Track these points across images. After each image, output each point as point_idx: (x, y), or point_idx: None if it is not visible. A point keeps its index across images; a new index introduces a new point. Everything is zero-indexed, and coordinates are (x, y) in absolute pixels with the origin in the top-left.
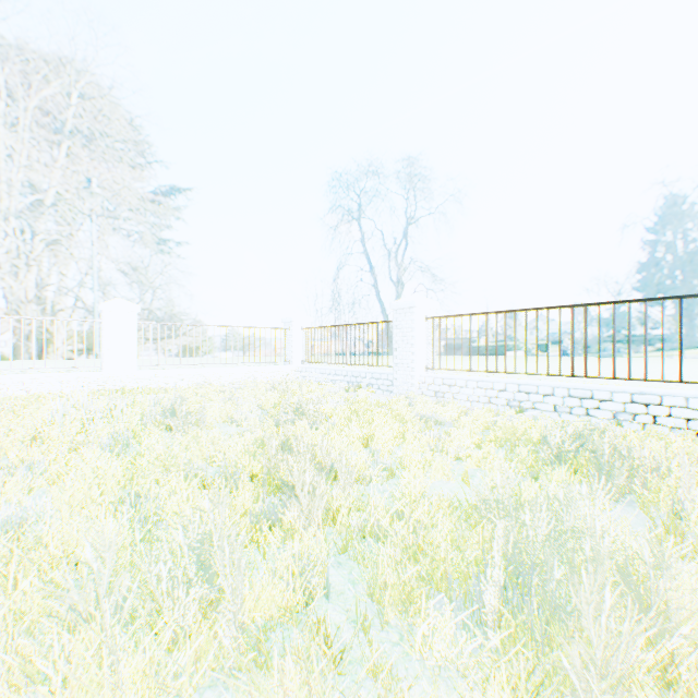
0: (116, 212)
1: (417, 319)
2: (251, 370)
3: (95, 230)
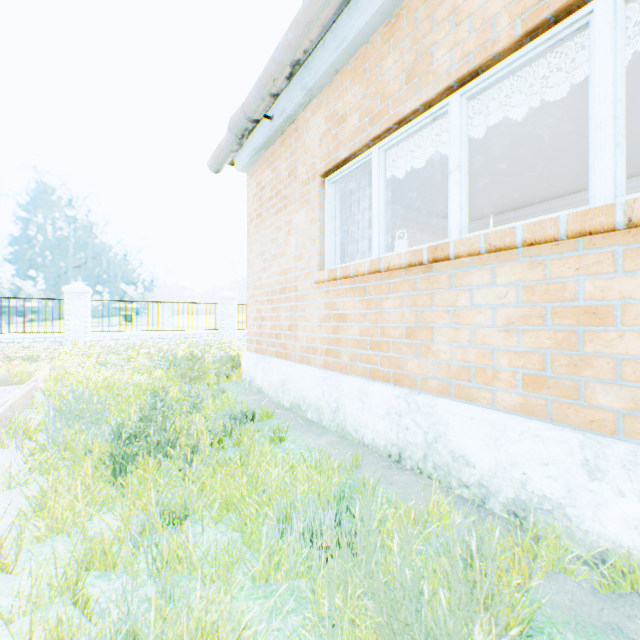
0: None
1: None
2: None
3: None
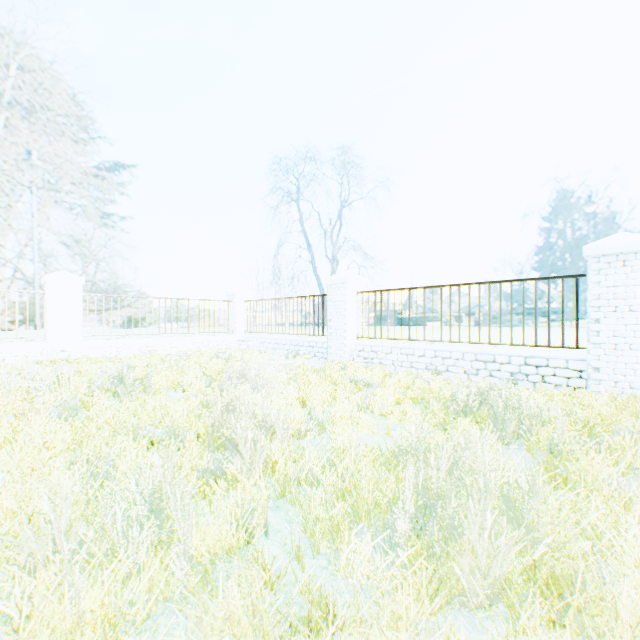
0: (58, 185)
1: (349, 293)
2: (196, 339)
3: (36, 202)
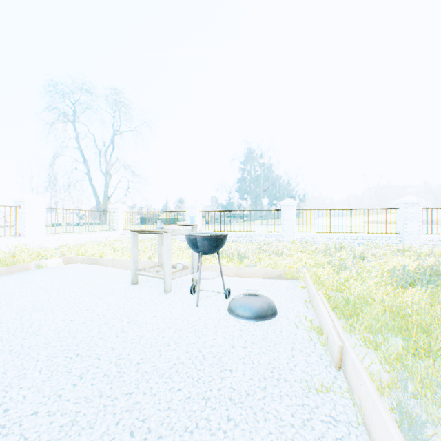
0: None
1: (197, 211)
2: (100, 234)
3: None
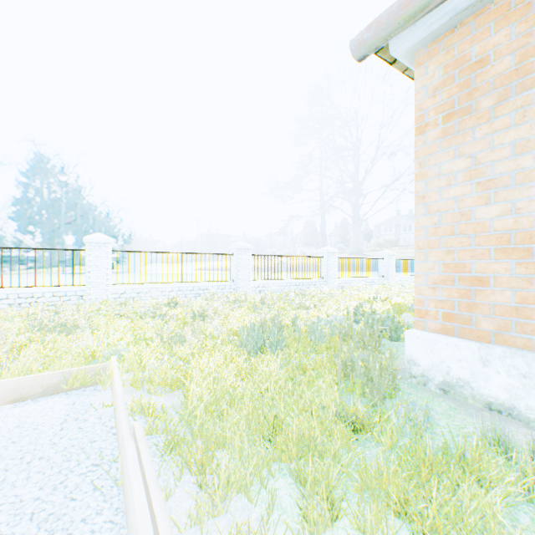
0: None
1: None
2: None
3: None
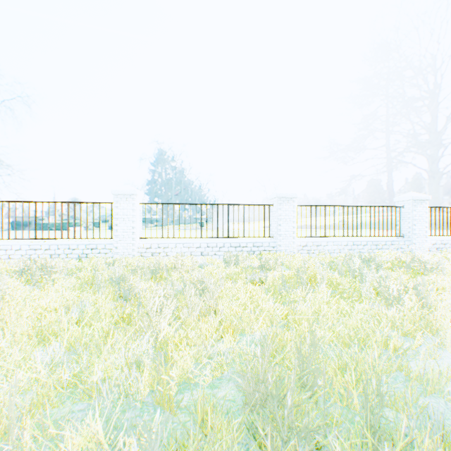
0: None
1: None
2: None
3: None
